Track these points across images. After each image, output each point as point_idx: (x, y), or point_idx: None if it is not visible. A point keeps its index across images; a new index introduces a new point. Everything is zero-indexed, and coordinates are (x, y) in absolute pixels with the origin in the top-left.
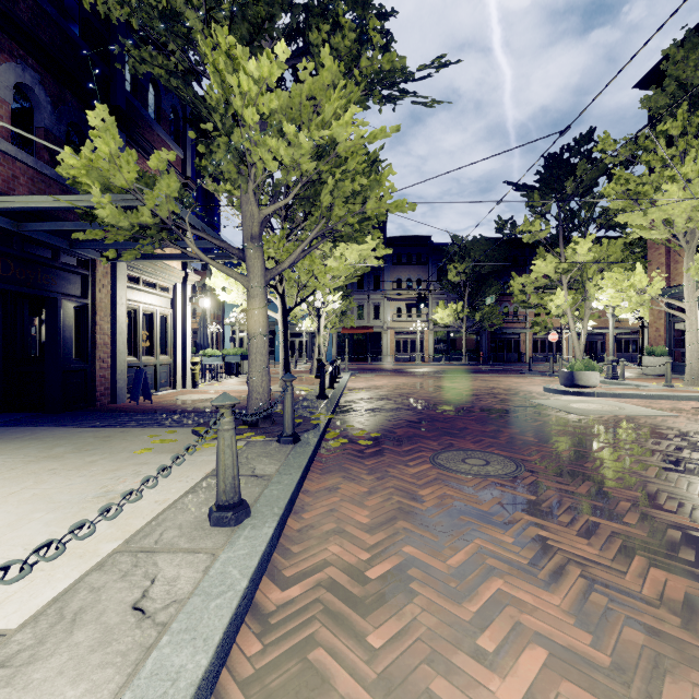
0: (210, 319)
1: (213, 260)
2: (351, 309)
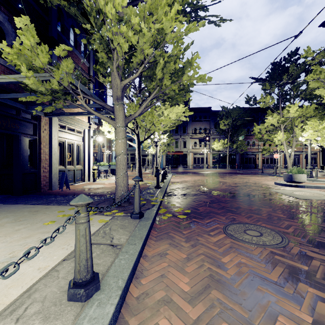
0: (106, 148)
1: (95, 111)
2: (172, 143)
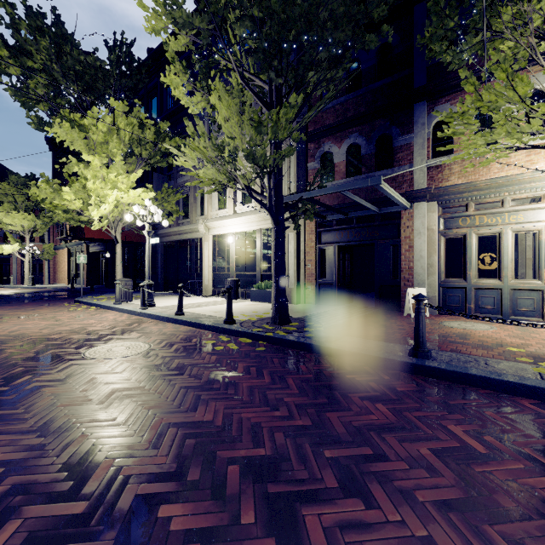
0: None
1: None
2: None
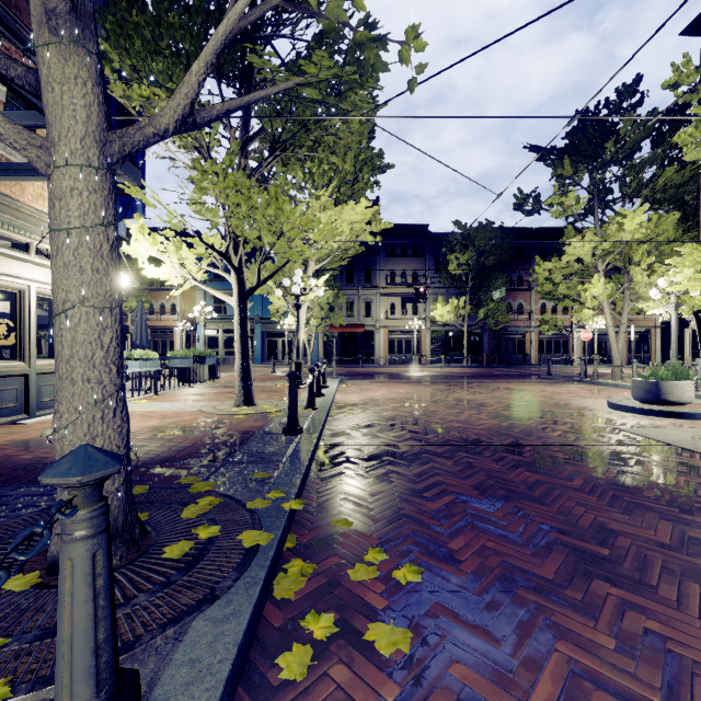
0: (180, 316)
1: None
2: (339, 305)
